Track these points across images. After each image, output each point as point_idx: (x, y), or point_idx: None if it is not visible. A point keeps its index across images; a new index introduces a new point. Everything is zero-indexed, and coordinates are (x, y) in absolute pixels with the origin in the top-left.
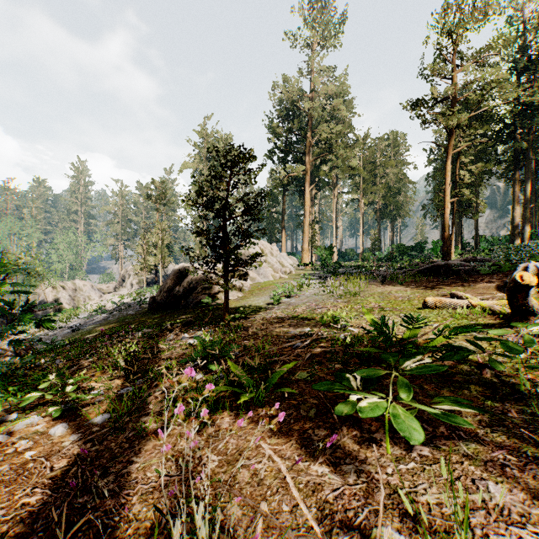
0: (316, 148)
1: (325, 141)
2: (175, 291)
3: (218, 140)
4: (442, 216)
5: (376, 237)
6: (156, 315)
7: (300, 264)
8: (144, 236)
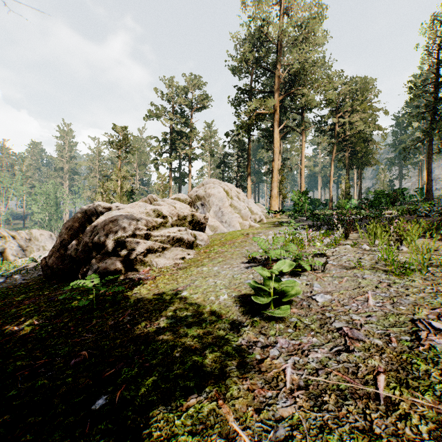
0: (282, 92)
1: (298, 71)
2: (70, 250)
3: (182, 88)
4: (428, 158)
5: (346, 185)
6: (20, 297)
7: (270, 212)
8: (104, 183)
